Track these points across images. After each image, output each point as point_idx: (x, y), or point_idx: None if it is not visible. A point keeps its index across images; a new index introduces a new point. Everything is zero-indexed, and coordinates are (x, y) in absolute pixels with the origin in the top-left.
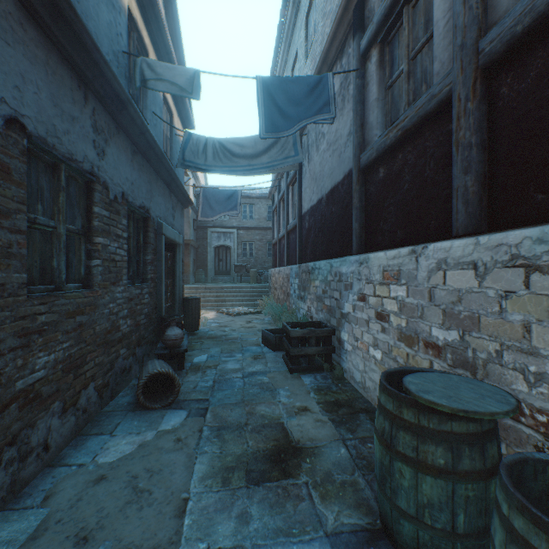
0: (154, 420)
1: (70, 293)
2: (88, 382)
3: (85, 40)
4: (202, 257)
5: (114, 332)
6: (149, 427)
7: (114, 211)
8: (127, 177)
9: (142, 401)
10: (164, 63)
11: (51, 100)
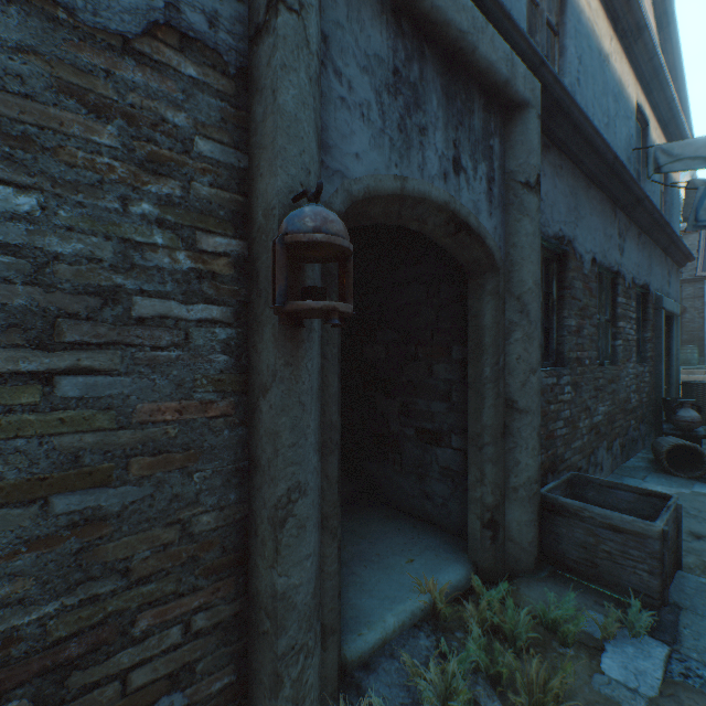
0: (683, 484)
1: (606, 366)
2: (615, 436)
3: (624, 179)
4: (692, 327)
5: (627, 403)
6: (679, 486)
7: (627, 297)
8: (634, 262)
9: (665, 465)
10: (681, 141)
11: (602, 234)
